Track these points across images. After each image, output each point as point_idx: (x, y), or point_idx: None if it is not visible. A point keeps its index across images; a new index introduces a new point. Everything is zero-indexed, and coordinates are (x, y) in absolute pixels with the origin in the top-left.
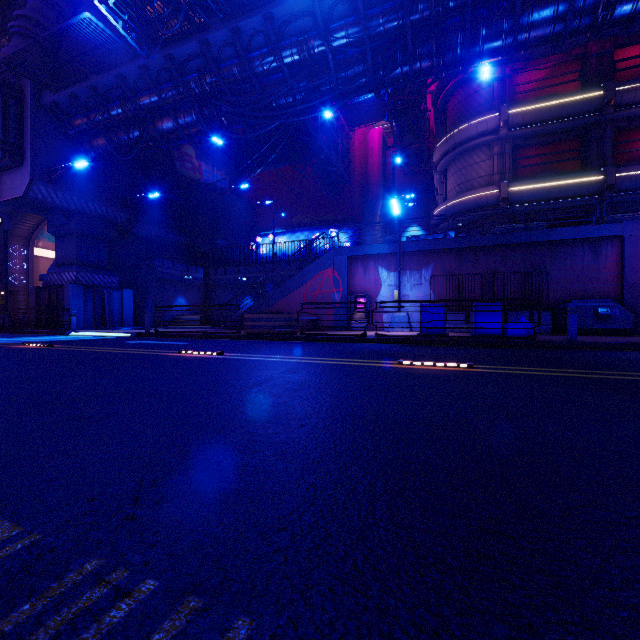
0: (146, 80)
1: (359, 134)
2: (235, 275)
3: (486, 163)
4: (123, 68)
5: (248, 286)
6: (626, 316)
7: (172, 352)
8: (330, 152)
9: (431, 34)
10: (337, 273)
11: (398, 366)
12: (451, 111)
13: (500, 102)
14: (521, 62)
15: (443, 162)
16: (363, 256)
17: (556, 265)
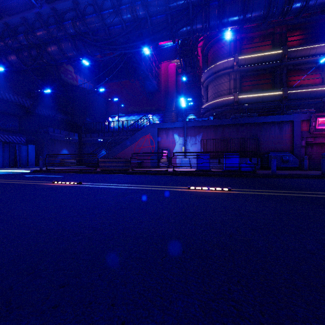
0: (40, 22)
1: (164, 66)
2: (96, 138)
3: (227, 83)
4: (25, 13)
5: (104, 144)
6: (295, 160)
7: (49, 182)
8: (148, 73)
9: (202, 9)
10: (152, 137)
11: (188, 190)
12: (210, 56)
13: (234, 53)
14: (244, 33)
15: (206, 82)
16: (166, 128)
17: (262, 135)
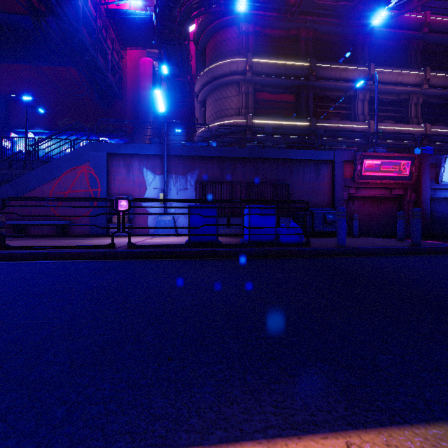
0: None
1: (131, 58)
2: None
3: (236, 98)
4: None
5: None
6: None
7: None
8: (97, 55)
9: None
10: (94, 171)
11: None
12: (209, 51)
13: (246, 52)
14: (260, 26)
15: (203, 92)
16: (126, 155)
17: (293, 180)
